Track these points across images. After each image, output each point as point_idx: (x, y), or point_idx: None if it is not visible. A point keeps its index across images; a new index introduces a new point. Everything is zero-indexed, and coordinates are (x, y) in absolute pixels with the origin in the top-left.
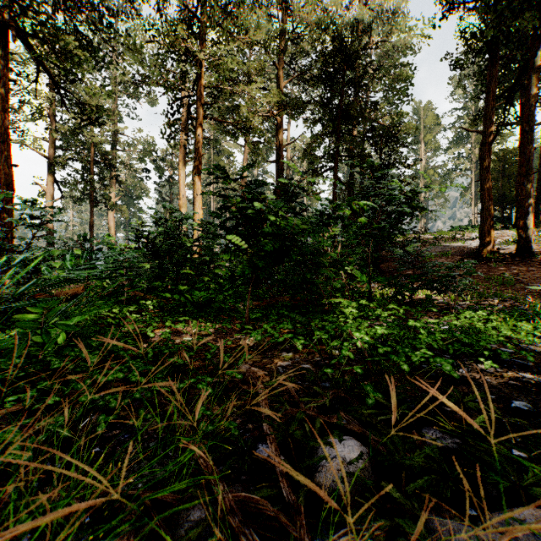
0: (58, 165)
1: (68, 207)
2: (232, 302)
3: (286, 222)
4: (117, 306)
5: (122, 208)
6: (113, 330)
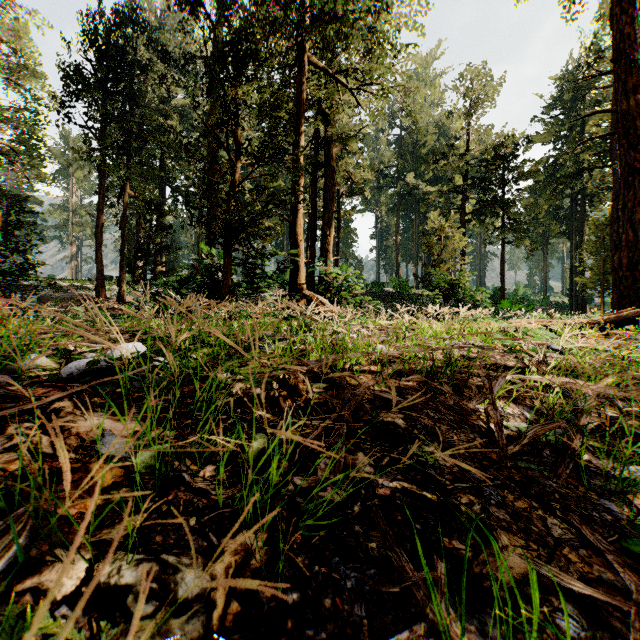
0: None
1: None
2: None
3: None
4: None
5: None
6: None
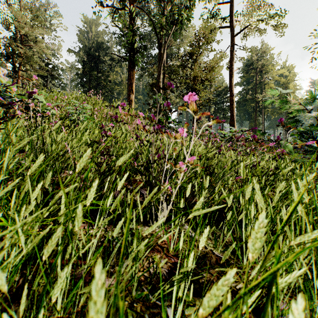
0: None
1: None
2: None
3: None
4: None
5: None
6: None
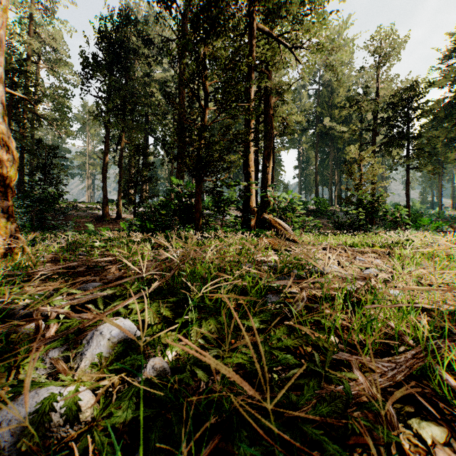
0: None
1: None
2: None
3: None
4: None
5: None
6: None
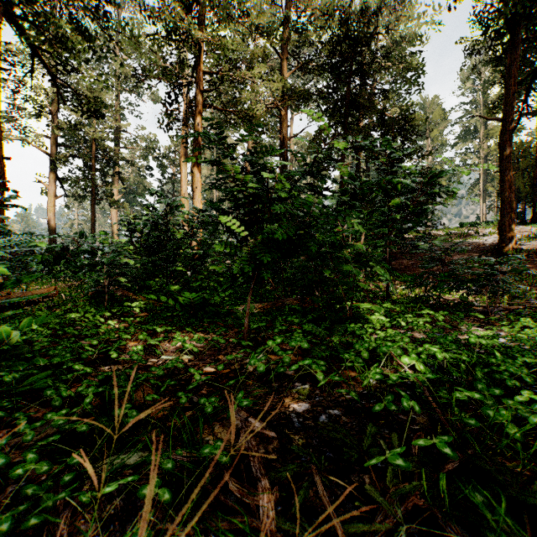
0: (59, 161)
1: (72, 205)
2: (230, 304)
3: (299, 201)
4: (93, 309)
5: (124, 205)
6: (58, 349)
